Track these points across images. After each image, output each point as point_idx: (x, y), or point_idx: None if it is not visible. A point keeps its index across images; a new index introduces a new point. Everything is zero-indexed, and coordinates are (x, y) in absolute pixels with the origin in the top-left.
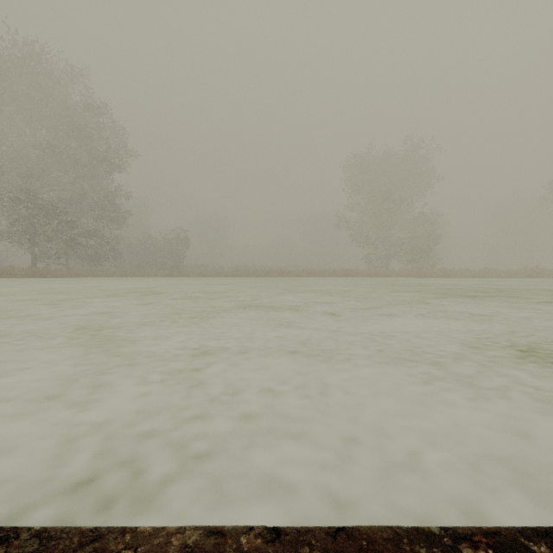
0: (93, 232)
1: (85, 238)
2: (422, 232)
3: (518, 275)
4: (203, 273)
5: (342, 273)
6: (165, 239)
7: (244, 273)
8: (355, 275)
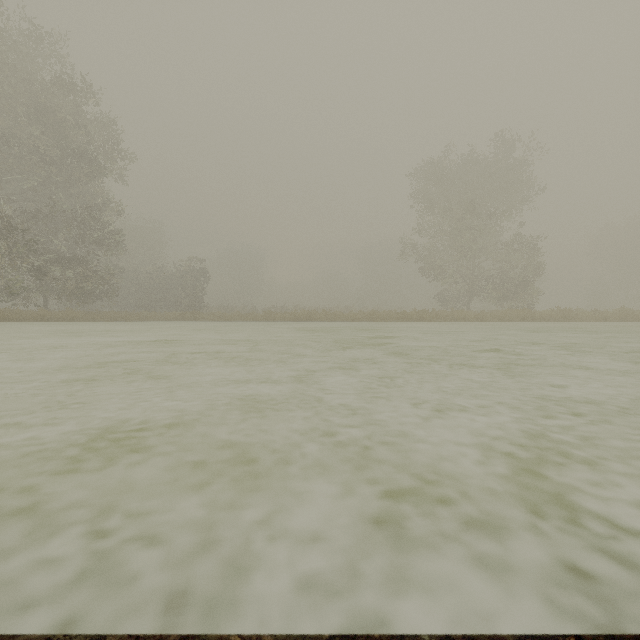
0: (74, 260)
1: (60, 268)
2: (518, 260)
3: None
4: (224, 315)
5: (415, 315)
6: (181, 273)
7: (280, 315)
8: (433, 318)
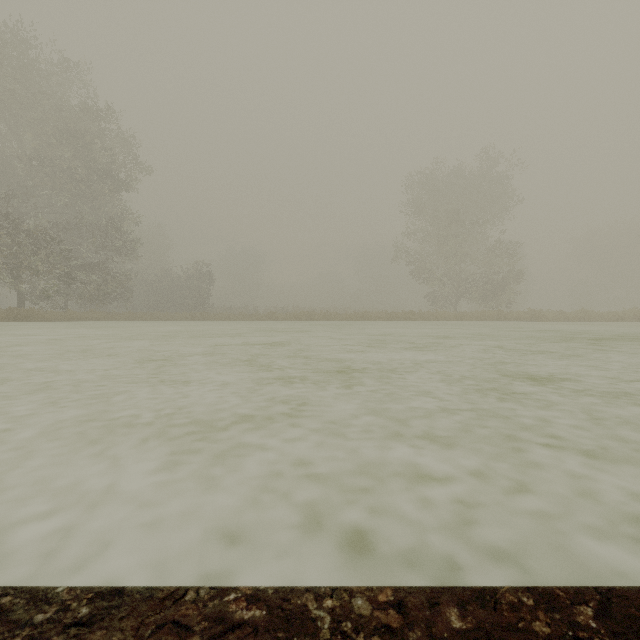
0: (95, 266)
1: (84, 273)
2: (500, 265)
3: (626, 318)
4: (231, 316)
5: (403, 316)
6: (187, 275)
7: (282, 316)
8: (419, 318)
